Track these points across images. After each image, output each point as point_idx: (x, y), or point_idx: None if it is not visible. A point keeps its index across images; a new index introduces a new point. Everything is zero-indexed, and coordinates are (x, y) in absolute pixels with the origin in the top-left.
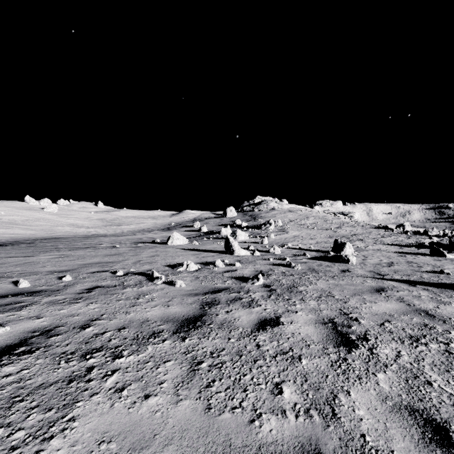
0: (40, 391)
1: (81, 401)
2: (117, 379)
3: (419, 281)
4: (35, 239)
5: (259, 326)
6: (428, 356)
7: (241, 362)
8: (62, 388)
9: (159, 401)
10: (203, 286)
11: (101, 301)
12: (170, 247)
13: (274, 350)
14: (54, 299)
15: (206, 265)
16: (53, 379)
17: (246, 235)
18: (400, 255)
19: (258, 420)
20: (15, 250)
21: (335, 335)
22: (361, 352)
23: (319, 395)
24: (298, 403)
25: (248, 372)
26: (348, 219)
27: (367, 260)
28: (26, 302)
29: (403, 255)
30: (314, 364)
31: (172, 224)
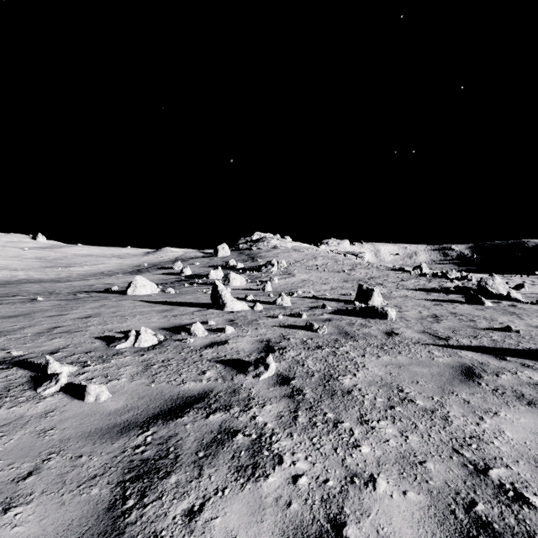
0: None
1: None
2: None
3: (500, 349)
4: None
5: None
6: None
7: None
8: None
9: None
10: (153, 394)
11: None
12: (128, 299)
13: None
14: None
15: (174, 333)
16: None
17: (242, 280)
18: (435, 303)
19: None
20: None
21: None
22: None
23: None
24: None
25: None
26: (360, 260)
27: (404, 313)
28: None
29: (438, 303)
30: None
31: (144, 265)
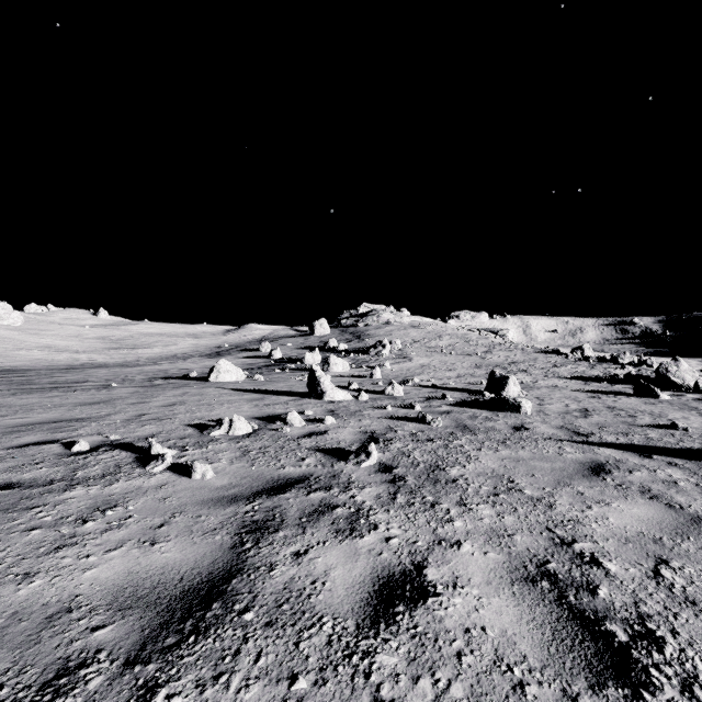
0: None
1: None
2: None
3: (651, 447)
4: None
5: (376, 608)
6: None
7: None
8: None
9: None
10: (255, 476)
11: None
12: (212, 387)
13: None
14: None
15: (269, 422)
16: None
17: (345, 365)
18: (591, 395)
19: None
20: None
21: (573, 630)
22: None
23: None
24: None
25: None
26: (500, 339)
27: (545, 406)
28: None
29: (596, 395)
30: None
31: (224, 346)
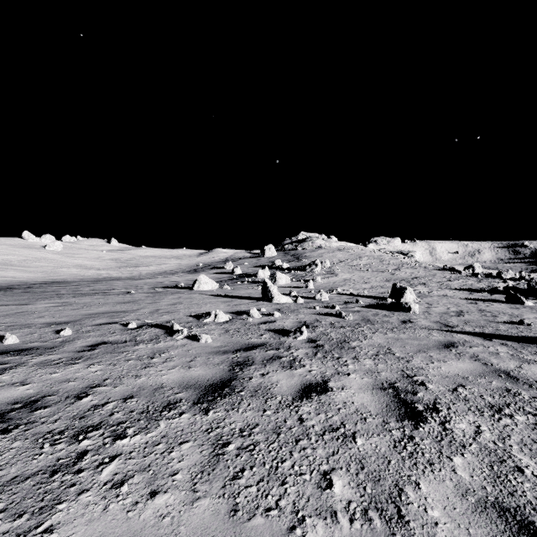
0: (11, 487)
1: (64, 501)
2: (116, 468)
3: (495, 335)
4: (34, 283)
5: (302, 393)
6: (515, 432)
7: (279, 442)
8: (42, 483)
9: (170, 501)
10: (235, 342)
11: (106, 362)
12: (196, 293)
13: (321, 425)
14: (47, 359)
15: (238, 315)
16: (31, 469)
17: (287, 279)
18: (470, 301)
19: (300, 527)
20: (7, 296)
21: (397, 405)
22: (431, 427)
23: (380, 489)
24: (353, 502)
25: (288, 457)
26: (408, 259)
27: (431, 308)
28: (11, 363)
29: (474, 301)
30: (372, 444)
31: (199, 265)
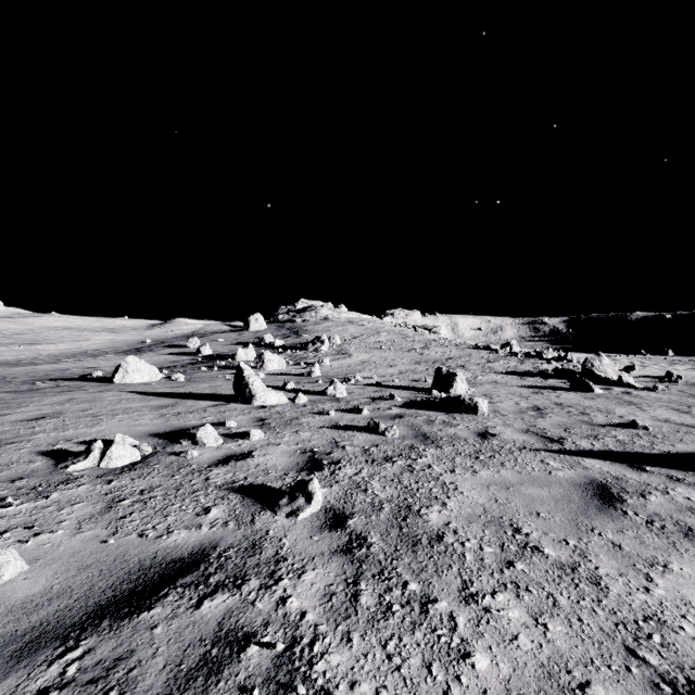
0: None
1: None
2: None
3: (633, 454)
4: None
5: None
6: None
7: None
8: None
9: None
10: (108, 560)
11: None
12: (113, 390)
13: None
14: None
15: (171, 442)
16: None
17: (281, 362)
18: (533, 390)
19: None
20: None
21: None
22: None
23: None
24: None
25: None
26: (434, 336)
27: (497, 404)
28: None
29: (537, 390)
30: None
31: (146, 342)
